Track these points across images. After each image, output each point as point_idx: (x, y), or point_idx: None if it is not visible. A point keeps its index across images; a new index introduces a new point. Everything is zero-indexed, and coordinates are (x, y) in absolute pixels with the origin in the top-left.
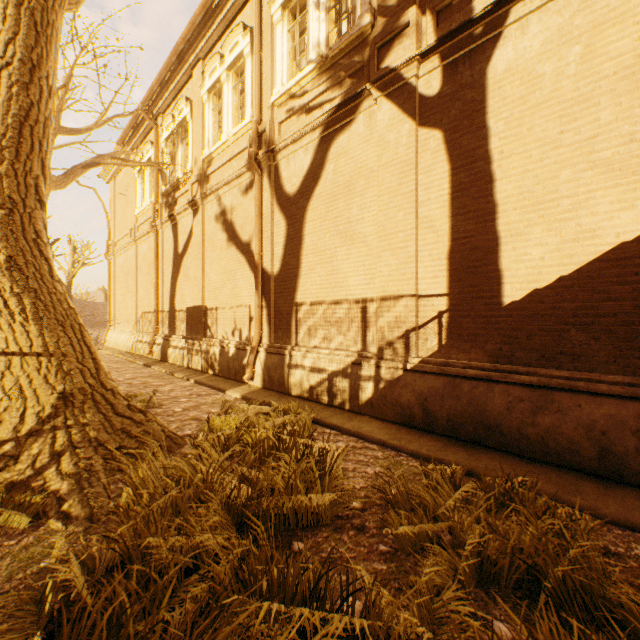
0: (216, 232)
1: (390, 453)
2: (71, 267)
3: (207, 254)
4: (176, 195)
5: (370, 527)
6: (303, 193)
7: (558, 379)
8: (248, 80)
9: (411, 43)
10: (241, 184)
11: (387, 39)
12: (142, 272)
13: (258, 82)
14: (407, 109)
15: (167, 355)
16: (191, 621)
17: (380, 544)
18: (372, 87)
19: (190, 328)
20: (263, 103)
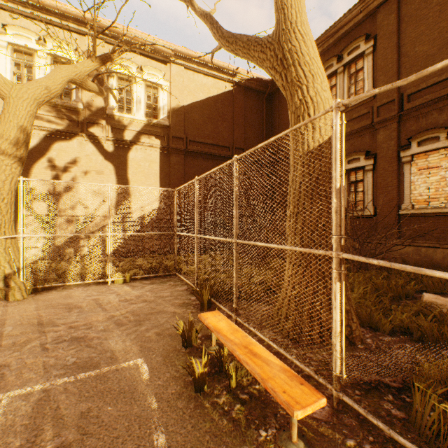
0: None
1: None
2: None
3: None
4: None
5: None
6: (30, 157)
7: (146, 237)
8: None
9: (104, 132)
10: None
11: (93, 122)
12: None
13: None
14: (101, 152)
15: None
16: (139, 265)
17: None
18: (86, 136)
19: None
20: None
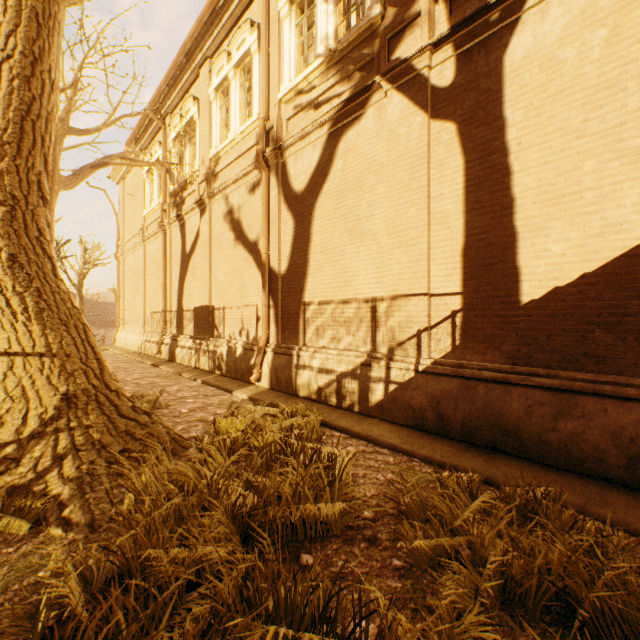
0: (223, 231)
1: (402, 458)
2: (82, 268)
3: (214, 253)
4: (184, 195)
5: (382, 539)
6: (311, 190)
7: (581, 382)
8: (255, 77)
9: (423, 32)
10: (248, 182)
11: (398, 29)
12: (150, 272)
13: (265, 79)
14: (419, 101)
15: (175, 355)
16: None
17: (394, 558)
18: (382, 79)
19: (198, 328)
20: (270, 100)
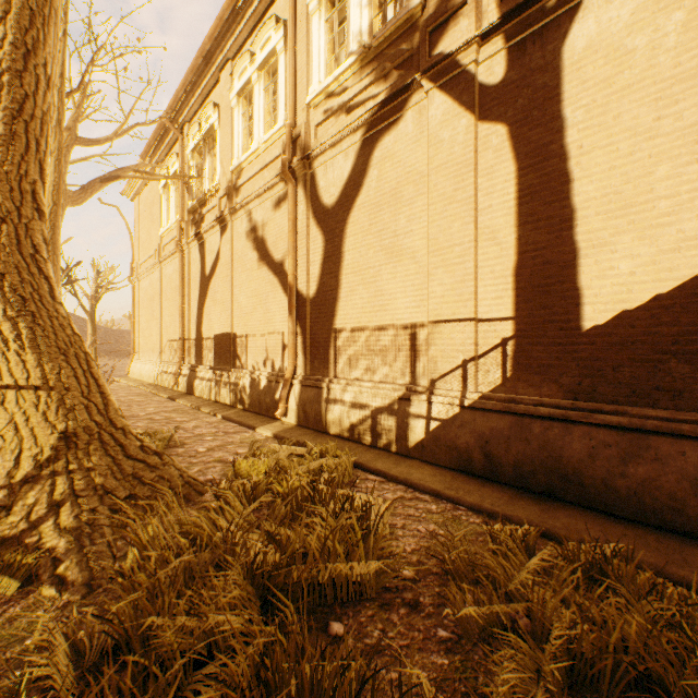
0: (246, 251)
1: (446, 506)
2: (95, 292)
3: (236, 275)
4: (203, 211)
5: (425, 604)
6: (343, 204)
7: (655, 420)
8: (281, 79)
9: (469, 23)
10: (273, 196)
11: (440, 21)
12: (167, 296)
13: (292, 80)
14: (464, 101)
15: (193, 387)
16: None
17: (439, 628)
18: (423, 78)
19: (218, 358)
20: (298, 104)
